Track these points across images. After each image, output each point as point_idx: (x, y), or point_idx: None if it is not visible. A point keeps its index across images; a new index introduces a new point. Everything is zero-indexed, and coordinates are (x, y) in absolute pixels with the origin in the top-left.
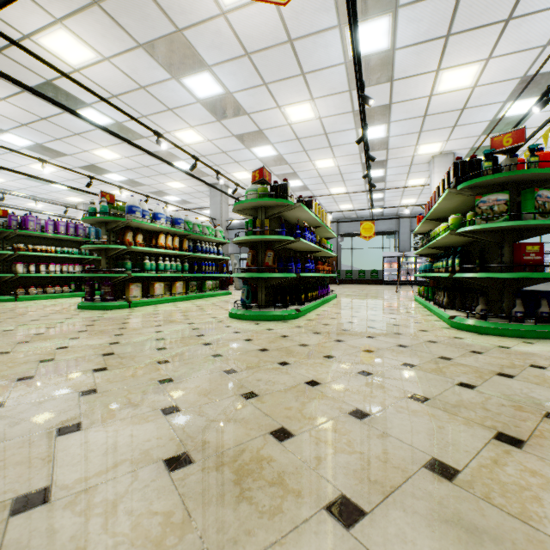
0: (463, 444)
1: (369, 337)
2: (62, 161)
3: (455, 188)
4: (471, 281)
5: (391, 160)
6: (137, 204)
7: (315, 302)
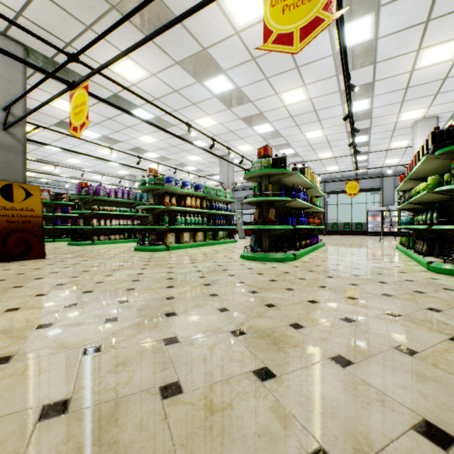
0: (424, 340)
1: (354, 275)
2: (117, 146)
3: (433, 154)
4: (448, 232)
5: (374, 127)
6: (172, 176)
7: (307, 249)
